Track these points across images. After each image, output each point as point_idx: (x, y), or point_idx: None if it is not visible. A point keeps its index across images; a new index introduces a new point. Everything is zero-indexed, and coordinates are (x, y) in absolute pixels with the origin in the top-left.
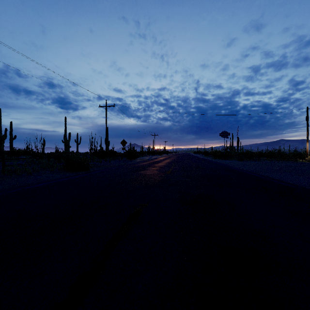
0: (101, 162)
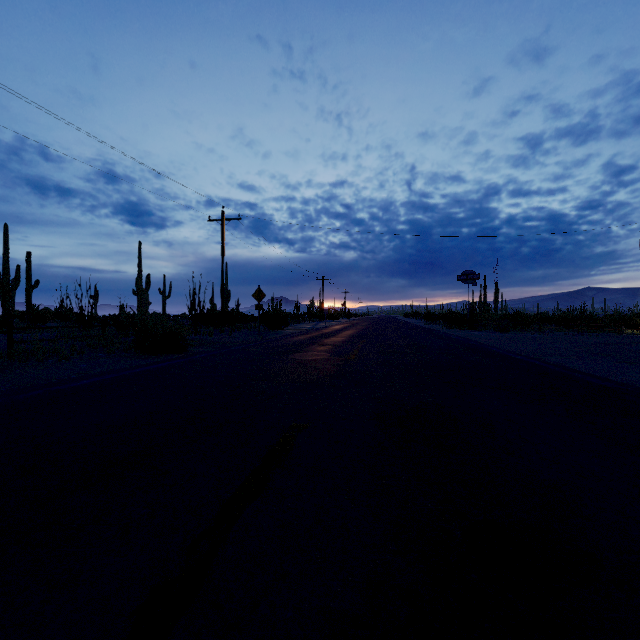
0: (213, 334)
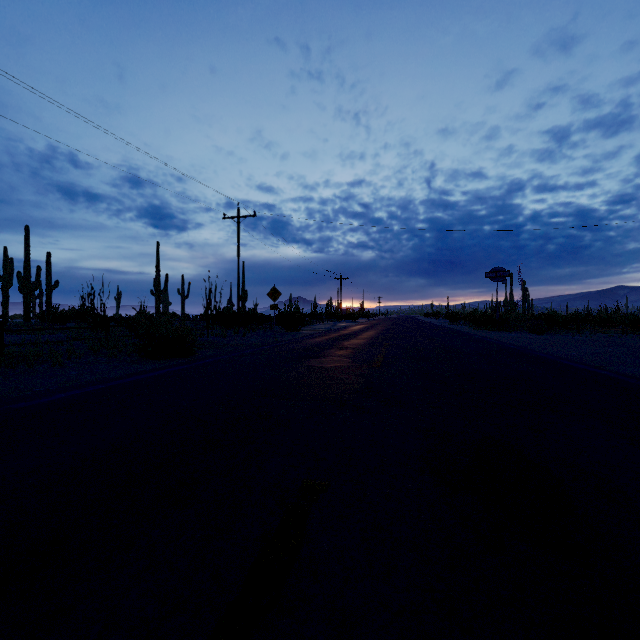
0: (227, 335)
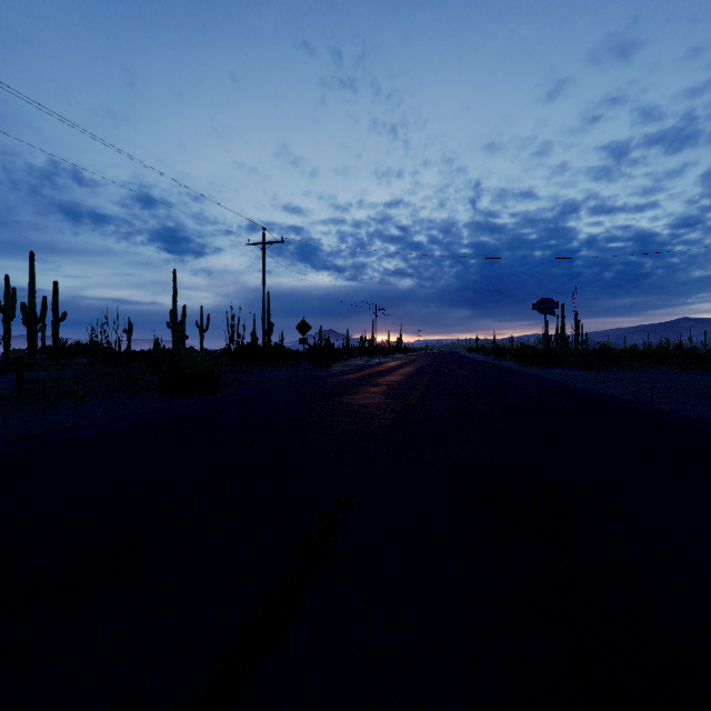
0: (253, 372)
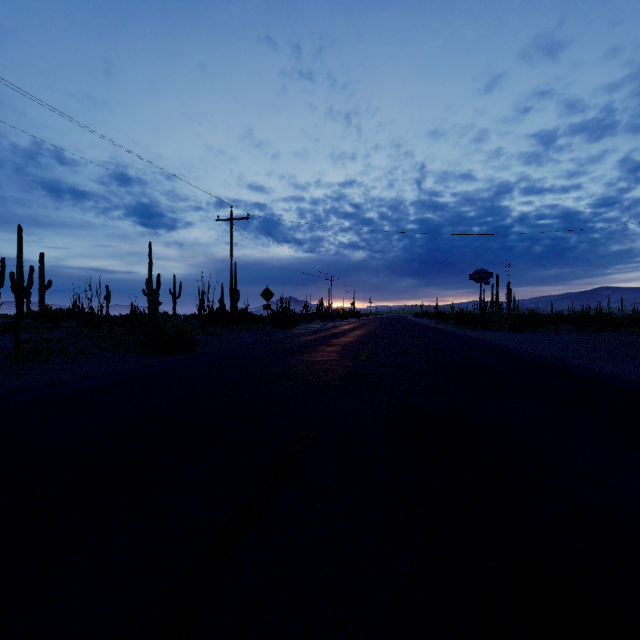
0: (222, 334)
